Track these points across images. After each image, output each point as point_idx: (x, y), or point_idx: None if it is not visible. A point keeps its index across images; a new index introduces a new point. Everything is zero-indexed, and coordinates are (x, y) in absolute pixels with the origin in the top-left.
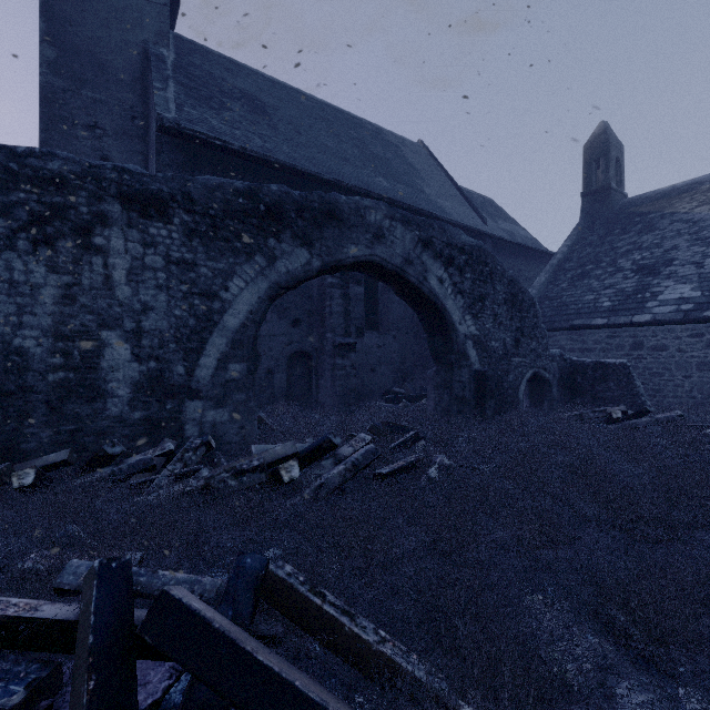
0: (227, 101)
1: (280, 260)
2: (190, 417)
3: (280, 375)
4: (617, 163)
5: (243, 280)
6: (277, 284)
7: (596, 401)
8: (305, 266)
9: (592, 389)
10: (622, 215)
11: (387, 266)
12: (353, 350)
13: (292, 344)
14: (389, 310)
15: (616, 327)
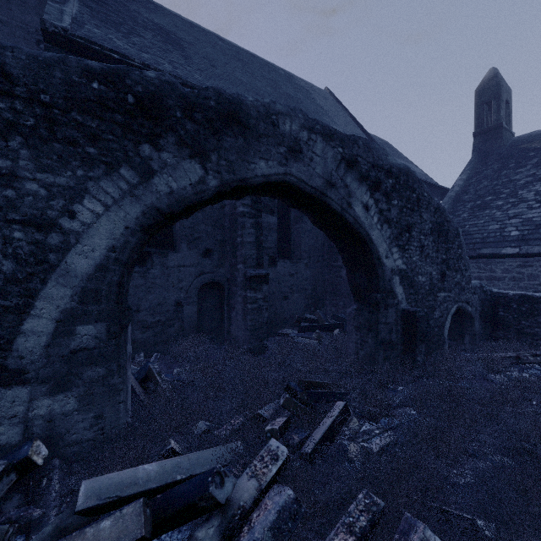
0: (139, 29)
1: (159, 175)
2: (5, 414)
3: (190, 307)
4: (506, 105)
5: (100, 202)
6: (156, 209)
7: (522, 336)
8: (197, 185)
9: (518, 324)
10: (515, 151)
11: (305, 189)
12: (265, 281)
13: (203, 275)
14: (301, 239)
15: (528, 257)
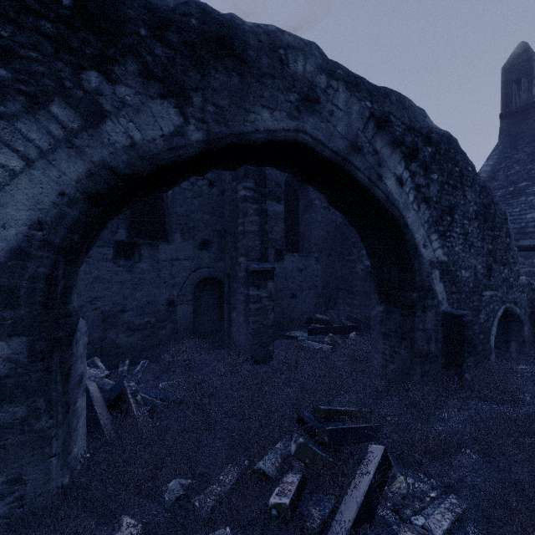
0: None
1: (113, 118)
2: None
3: (184, 306)
4: None
5: (17, 153)
6: (108, 168)
7: None
8: (171, 138)
9: None
10: None
11: (323, 153)
12: (270, 277)
13: (199, 269)
14: (311, 230)
15: None
